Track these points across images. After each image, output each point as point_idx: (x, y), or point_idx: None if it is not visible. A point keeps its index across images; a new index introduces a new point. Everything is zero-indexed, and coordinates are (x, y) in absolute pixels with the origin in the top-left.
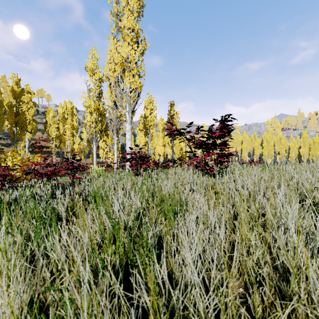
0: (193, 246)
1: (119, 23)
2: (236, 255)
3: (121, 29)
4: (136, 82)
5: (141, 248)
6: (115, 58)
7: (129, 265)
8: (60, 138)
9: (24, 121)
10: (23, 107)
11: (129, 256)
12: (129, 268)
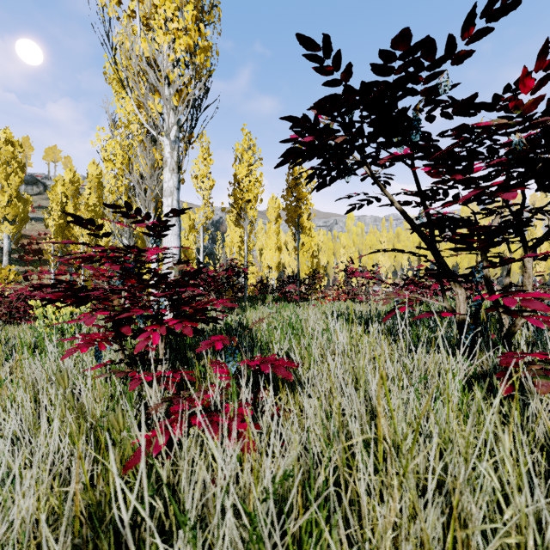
0: None
1: None
2: None
3: None
4: (188, 29)
5: None
6: None
7: None
8: (68, 234)
9: None
10: None
11: None
12: None
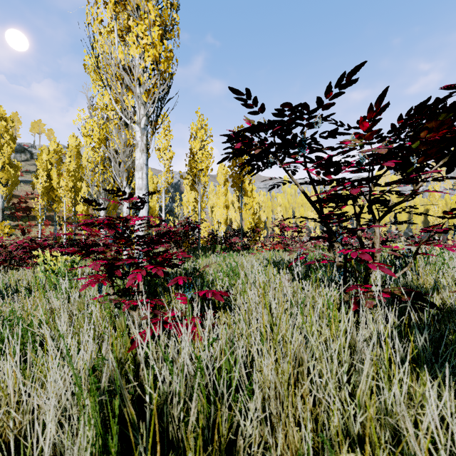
0: None
1: None
2: None
3: None
4: (155, 45)
5: None
6: None
7: None
8: (52, 195)
9: None
10: None
11: None
12: None
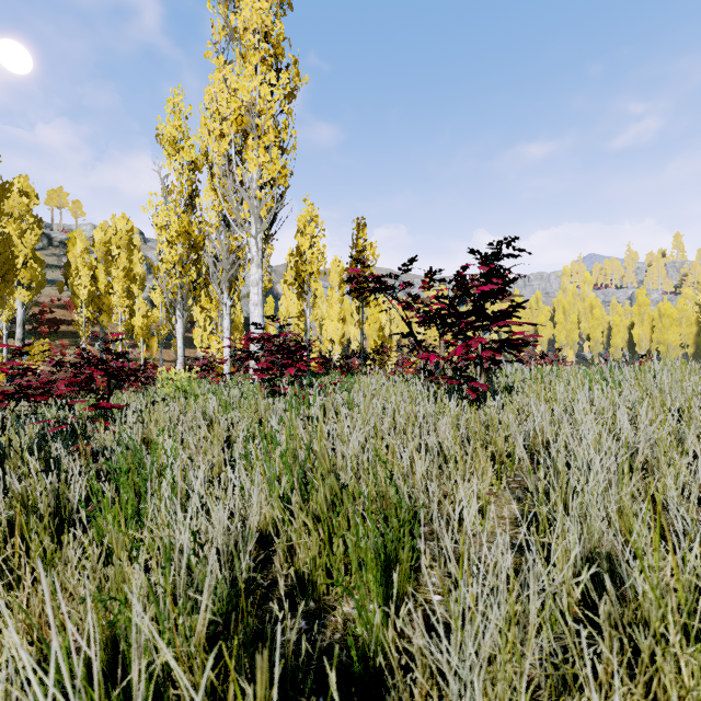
0: None
1: (232, 16)
2: None
3: (238, 34)
4: (274, 164)
5: None
6: (223, 104)
7: None
8: (98, 302)
9: (10, 261)
10: (10, 228)
11: None
12: None
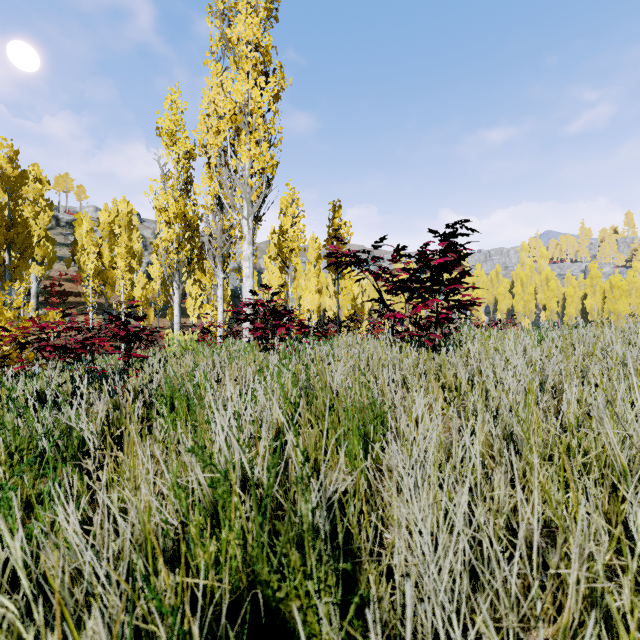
0: (441, 540)
1: (228, 30)
2: (576, 573)
3: (233, 45)
4: (263, 156)
5: (293, 550)
6: (220, 105)
7: (258, 599)
8: (103, 276)
9: (27, 240)
10: (26, 210)
11: (260, 572)
12: (258, 606)
